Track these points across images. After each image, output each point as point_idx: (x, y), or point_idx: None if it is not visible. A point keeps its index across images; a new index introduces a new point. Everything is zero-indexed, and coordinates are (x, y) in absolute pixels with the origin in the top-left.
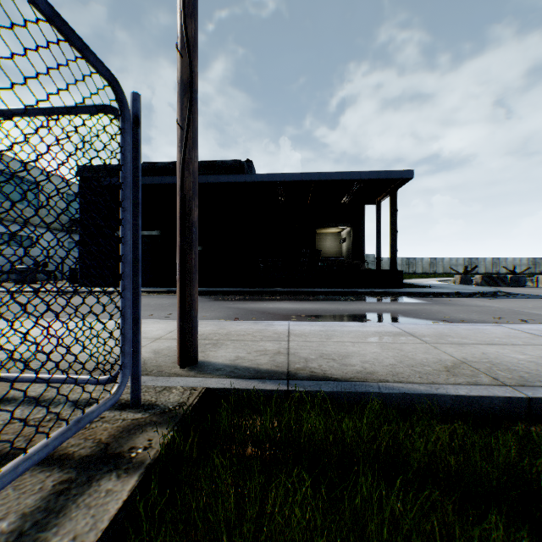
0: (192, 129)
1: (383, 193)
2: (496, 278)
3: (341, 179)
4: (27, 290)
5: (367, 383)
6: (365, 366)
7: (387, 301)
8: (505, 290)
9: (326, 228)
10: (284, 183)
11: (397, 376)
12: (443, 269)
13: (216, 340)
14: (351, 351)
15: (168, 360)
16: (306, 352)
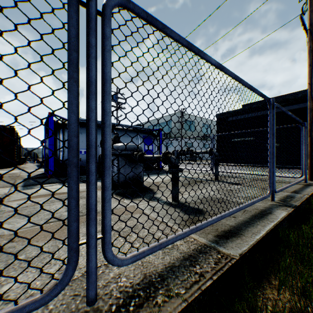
0: (312, 120)
1: None
2: None
3: None
4: (202, 163)
5: None
6: None
7: None
8: None
9: None
10: None
11: None
12: None
13: None
14: None
15: None
16: None
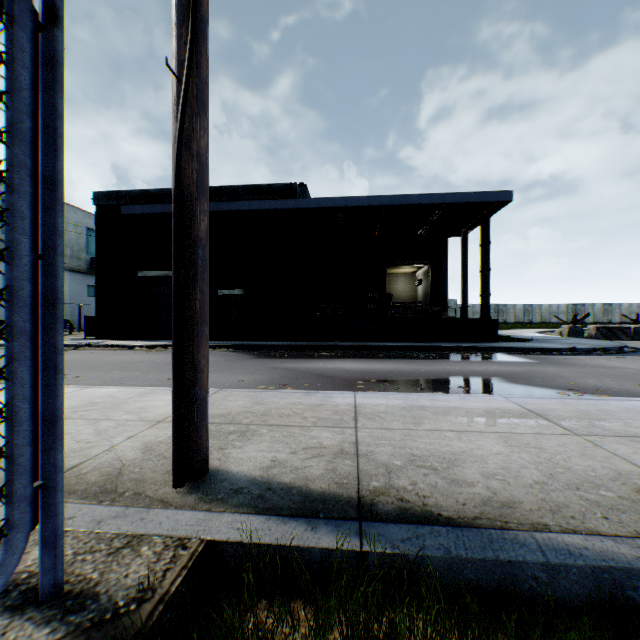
0: (196, 81)
1: (471, 222)
2: (615, 329)
3: (419, 204)
4: None
5: (509, 532)
6: (492, 485)
7: (481, 359)
8: (630, 345)
9: (397, 267)
10: (345, 210)
11: (560, 513)
12: (540, 318)
13: (246, 426)
14: (458, 449)
15: (161, 466)
16: (387, 452)
